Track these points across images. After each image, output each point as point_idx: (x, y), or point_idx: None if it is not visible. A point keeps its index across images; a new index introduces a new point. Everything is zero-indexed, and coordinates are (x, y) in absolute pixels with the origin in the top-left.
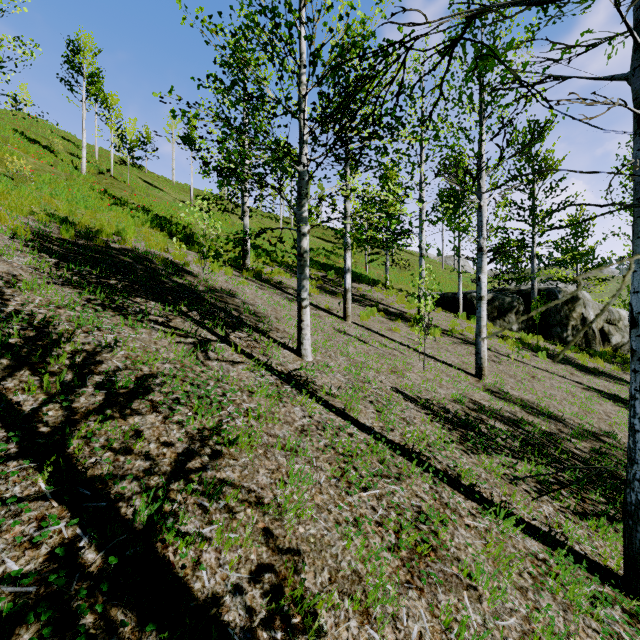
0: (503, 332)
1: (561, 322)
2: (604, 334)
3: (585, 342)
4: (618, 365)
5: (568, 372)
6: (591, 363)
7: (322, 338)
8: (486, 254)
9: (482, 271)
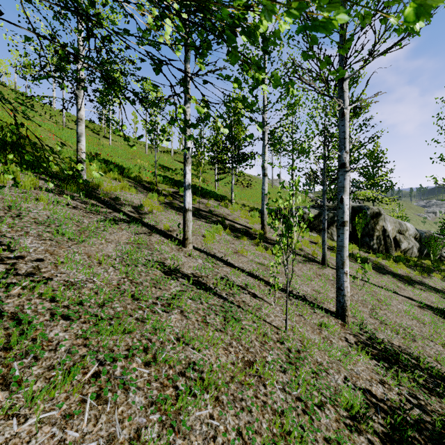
0: (329, 243)
1: (369, 233)
2: (396, 241)
3: (385, 248)
4: (414, 268)
5: (394, 285)
6: (399, 269)
7: (120, 307)
8: (349, 171)
9: (345, 191)
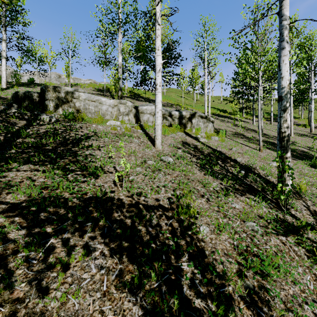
0: None
1: None
2: None
3: None
4: None
5: None
6: None
7: None
8: (313, 100)
9: (311, 104)
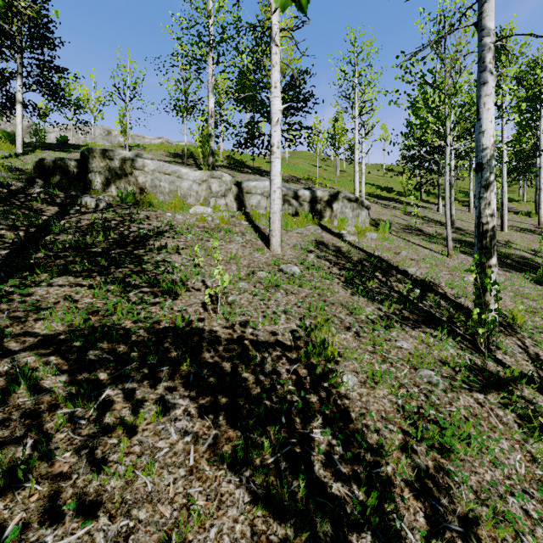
0: None
1: None
2: None
3: None
4: None
5: None
6: None
7: None
8: (542, 169)
9: (540, 177)
